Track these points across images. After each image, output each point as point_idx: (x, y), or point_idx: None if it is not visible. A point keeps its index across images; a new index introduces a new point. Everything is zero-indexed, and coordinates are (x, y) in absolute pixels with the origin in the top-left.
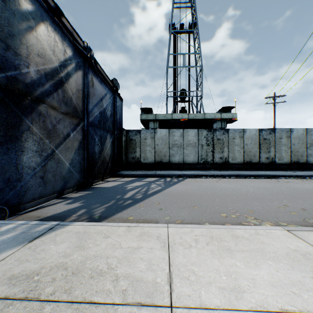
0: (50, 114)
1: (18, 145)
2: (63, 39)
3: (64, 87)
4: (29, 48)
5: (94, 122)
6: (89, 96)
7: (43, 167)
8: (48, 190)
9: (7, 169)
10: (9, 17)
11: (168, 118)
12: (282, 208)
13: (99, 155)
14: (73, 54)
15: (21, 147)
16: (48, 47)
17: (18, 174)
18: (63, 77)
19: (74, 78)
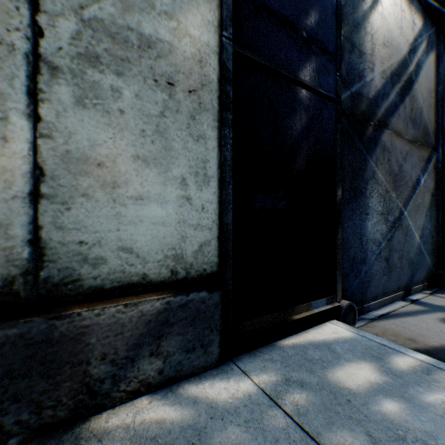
0: (393, 146)
1: (361, 205)
2: (409, 2)
3: (412, 91)
4: (372, 37)
5: None
6: (443, 99)
7: (387, 241)
8: (391, 284)
9: (350, 243)
10: None
11: None
12: None
13: None
14: (421, 23)
15: (364, 207)
16: (393, 25)
17: (361, 251)
18: (411, 73)
19: (423, 70)
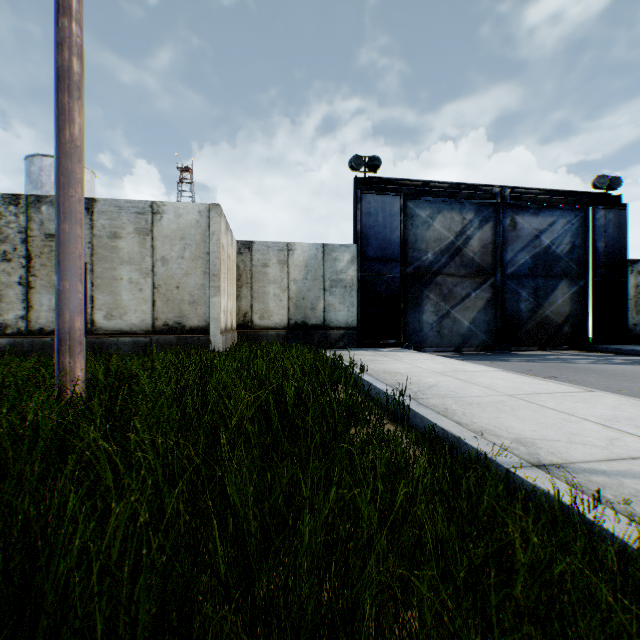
0: (446, 281)
1: (420, 309)
2: (462, 209)
3: (462, 252)
4: (427, 241)
5: (517, 272)
6: (507, 243)
7: (438, 324)
8: (444, 343)
9: (413, 323)
10: (414, 231)
11: None
12: (636, 390)
13: (528, 314)
14: (476, 213)
15: (422, 310)
16: (443, 229)
17: (420, 327)
18: (460, 244)
19: (476, 237)
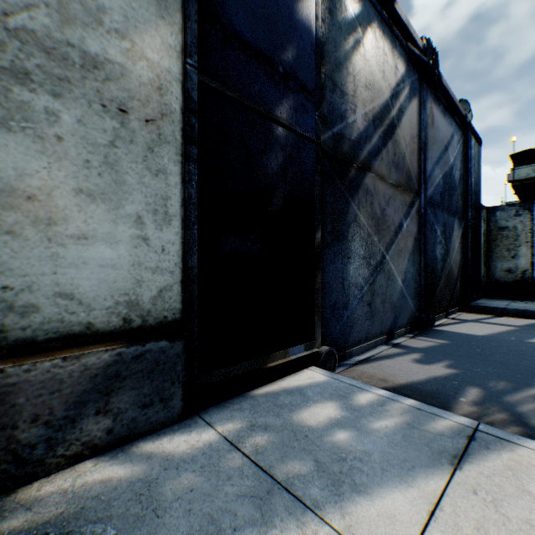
0: (377, 189)
1: (343, 248)
2: (393, 46)
3: (395, 135)
4: (355, 78)
5: (433, 196)
6: (426, 145)
7: (370, 286)
8: (375, 328)
9: (332, 287)
10: (335, 37)
11: None
12: None
13: (441, 264)
14: (405, 69)
15: (346, 250)
16: (376, 68)
17: (344, 296)
18: (394, 117)
19: (406, 116)
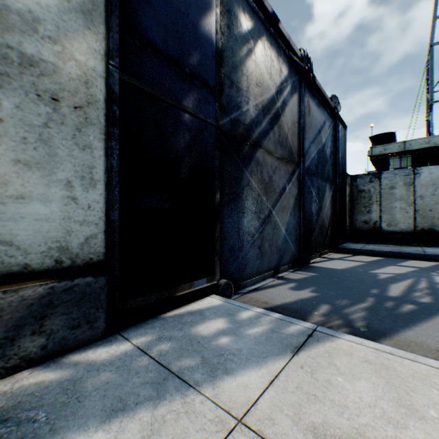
0: (266, 161)
1: (239, 205)
2: (278, 54)
3: (280, 121)
4: (248, 78)
5: (310, 167)
6: (305, 129)
7: (260, 234)
8: (264, 265)
9: (230, 235)
10: (232, 46)
11: (437, 144)
12: None
13: (316, 217)
14: (288, 72)
15: (241, 207)
16: (264, 70)
17: (239, 241)
18: (279, 108)
19: (289, 106)
